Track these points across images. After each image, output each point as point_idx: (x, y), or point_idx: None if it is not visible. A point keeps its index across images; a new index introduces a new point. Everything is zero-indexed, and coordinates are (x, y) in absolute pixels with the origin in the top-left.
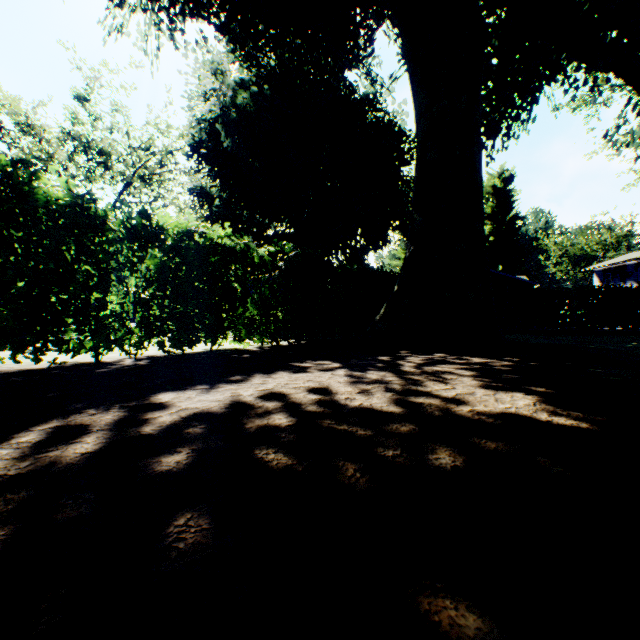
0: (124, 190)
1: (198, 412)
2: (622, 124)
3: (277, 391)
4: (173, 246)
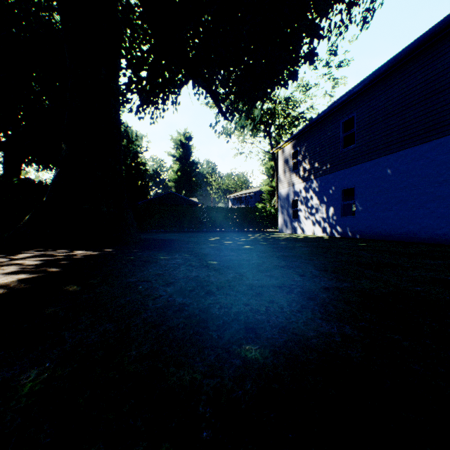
0: None
1: None
2: (218, 122)
3: None
4: None
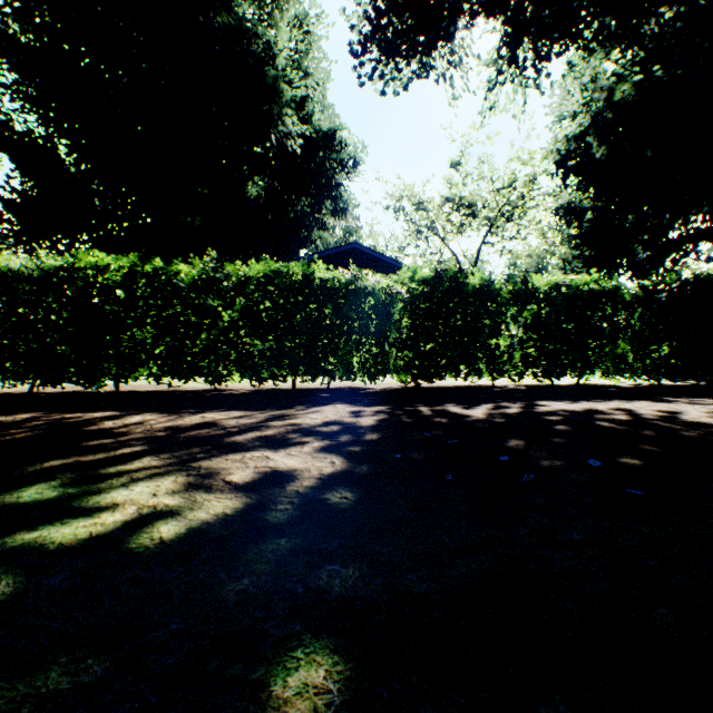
0: (487, 233)
1: (565, 409)
2: None
3: (627, 409)
4: (543, 299)
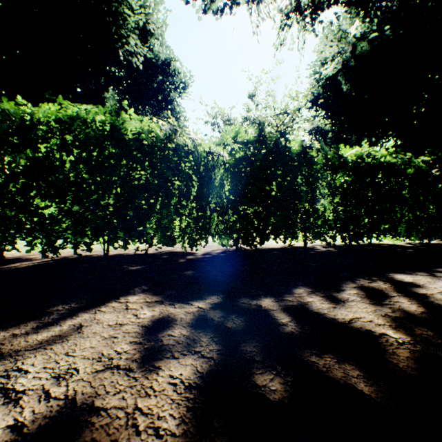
0: None
1: None
2: None
3: None
4: (352, 169)
